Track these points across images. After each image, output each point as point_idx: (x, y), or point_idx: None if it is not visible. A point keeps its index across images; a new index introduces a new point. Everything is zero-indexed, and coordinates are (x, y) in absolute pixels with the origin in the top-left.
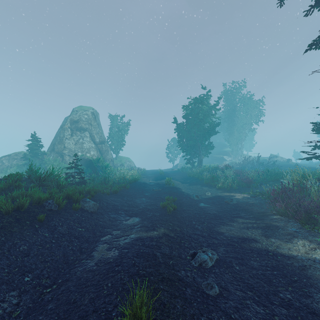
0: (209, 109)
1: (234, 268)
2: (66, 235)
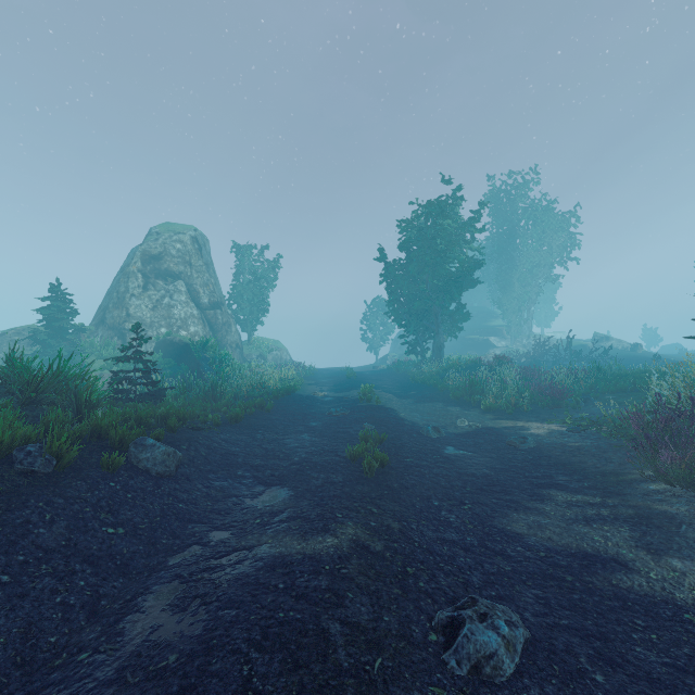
0: (459, 228)
1: (589, 681)
2: (56, 554)
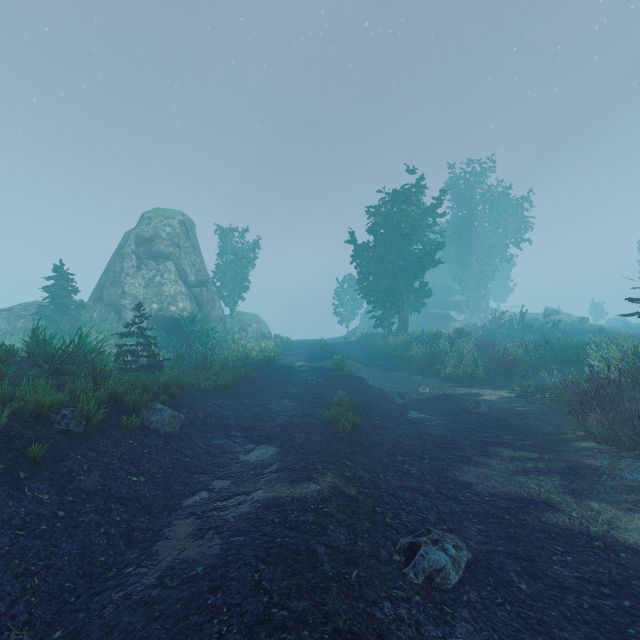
0: (422, 214)
1: (515, 588)
2: (96, 496)
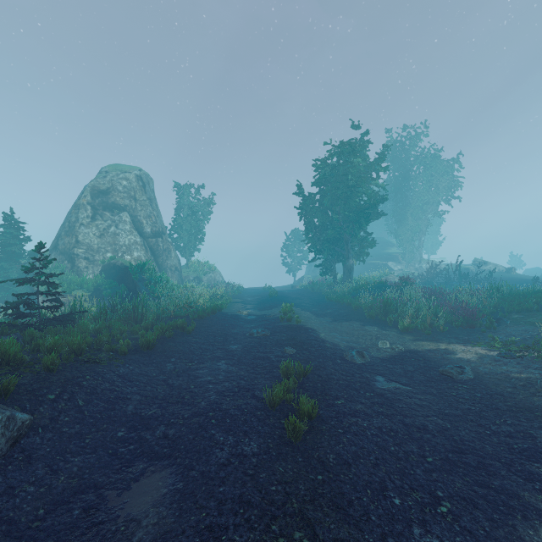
0: (366, 167)
1: None
2: None
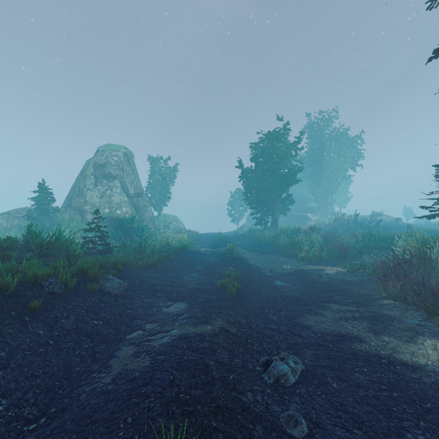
0: (287, 148)
1: (329, 386)
2: (72, 332)
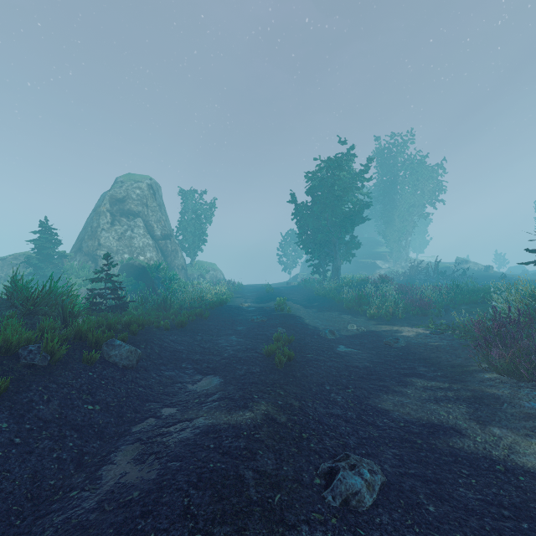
0: (352, 178)
1: (424, 510)
2: (52, 424)
